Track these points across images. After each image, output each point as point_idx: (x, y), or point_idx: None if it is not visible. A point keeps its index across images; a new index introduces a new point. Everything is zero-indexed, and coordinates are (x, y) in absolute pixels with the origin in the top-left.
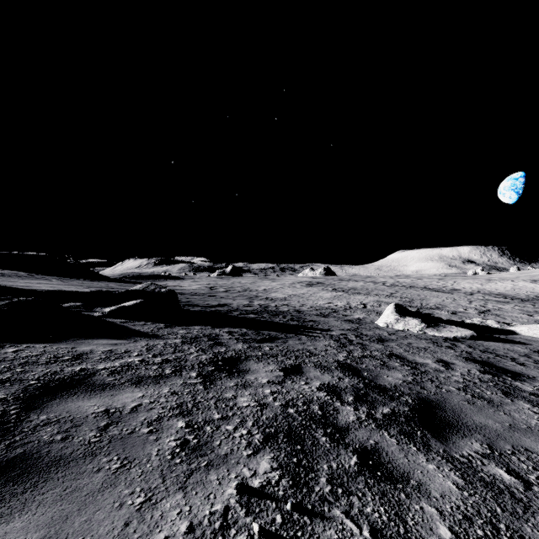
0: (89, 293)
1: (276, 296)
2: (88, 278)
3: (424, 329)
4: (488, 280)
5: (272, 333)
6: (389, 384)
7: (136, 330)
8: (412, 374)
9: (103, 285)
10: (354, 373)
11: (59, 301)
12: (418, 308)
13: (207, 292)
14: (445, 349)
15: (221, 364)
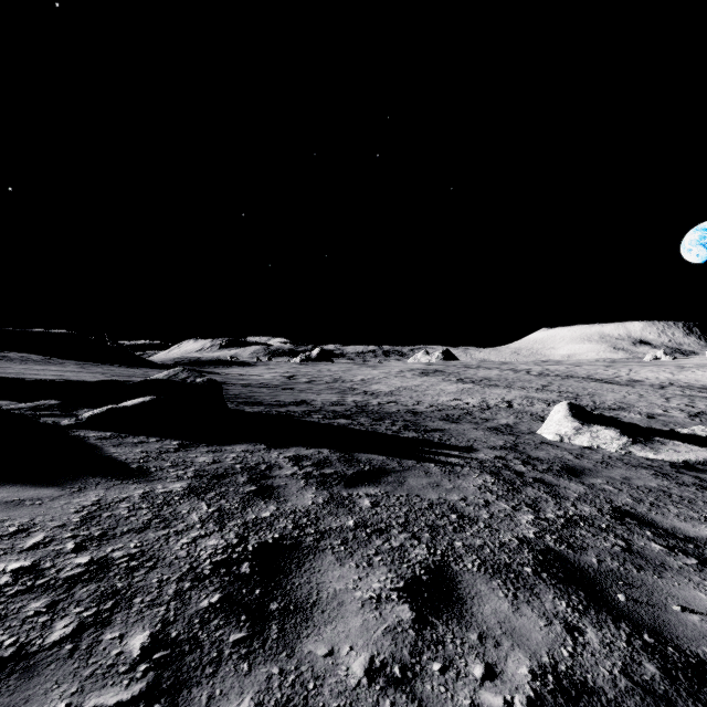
0: (88, 384)
1: (379, 388)
2: (127, 363)
3: (627, 447)
4: (679, 368)
5: (375, 457)
6: None
7: (109, 458)
8: None
9: (137, 373)
10: (590, 595)
11: (35, 396)
12: (592, 408)
13: (283, 383)
14: (699, 491)
15: (244, 573)
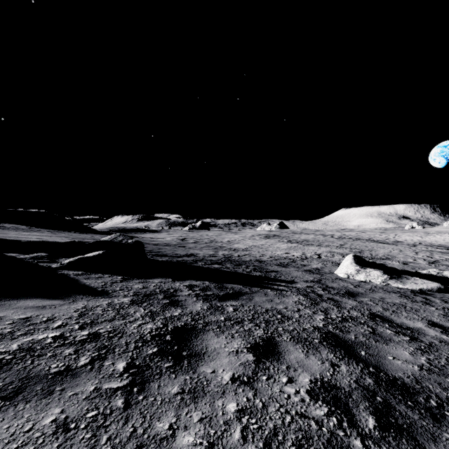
0: (62, 244)
1: (238, 246)
2: (79, 231)
3: (387, 281)
4: (426, 233)
5: (236, 286)
6: (405, 375)
7: (84, 285)
8: (419, 350)
9: (87, 237)
10: (347, 352)
11: (31, 251)
12: (370, 258)
13: (178, 243)
14: (423, 305)
15: (168, 340)
